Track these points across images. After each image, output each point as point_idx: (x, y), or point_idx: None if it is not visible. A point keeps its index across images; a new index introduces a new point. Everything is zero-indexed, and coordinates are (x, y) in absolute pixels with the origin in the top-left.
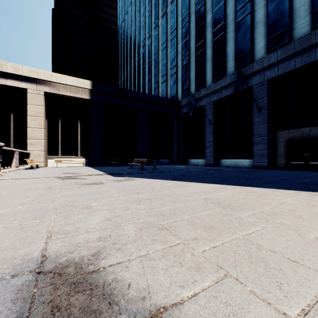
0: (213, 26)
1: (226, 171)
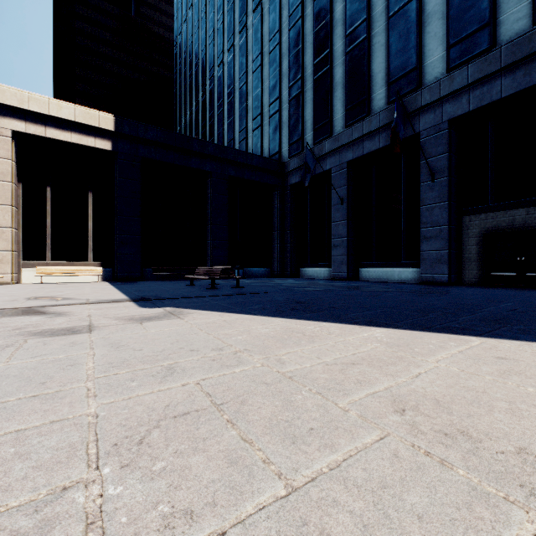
0: (347, 23)
1: (379, 291)
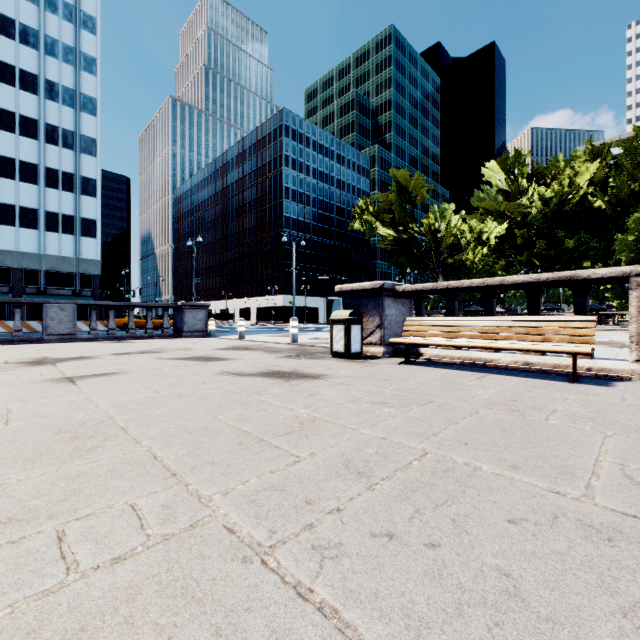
0: None
1: None
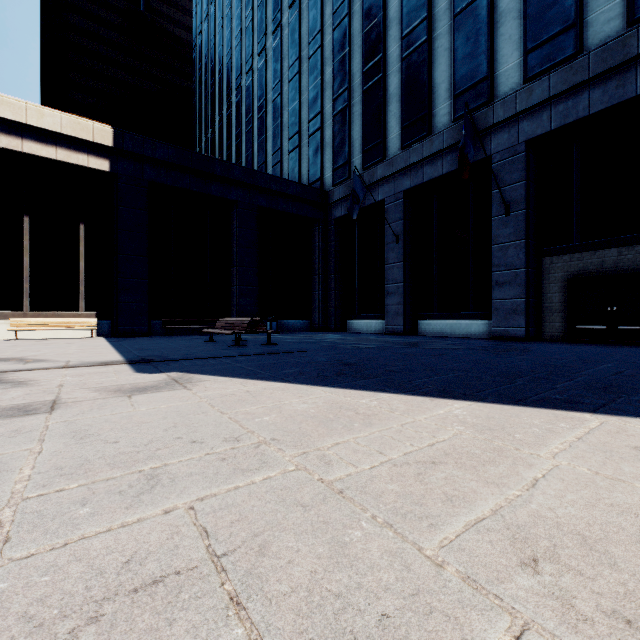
0: (404, 23)
1: (445, 349)
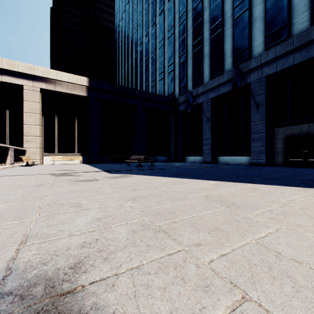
0: (211, 23)
1: (225, 168)
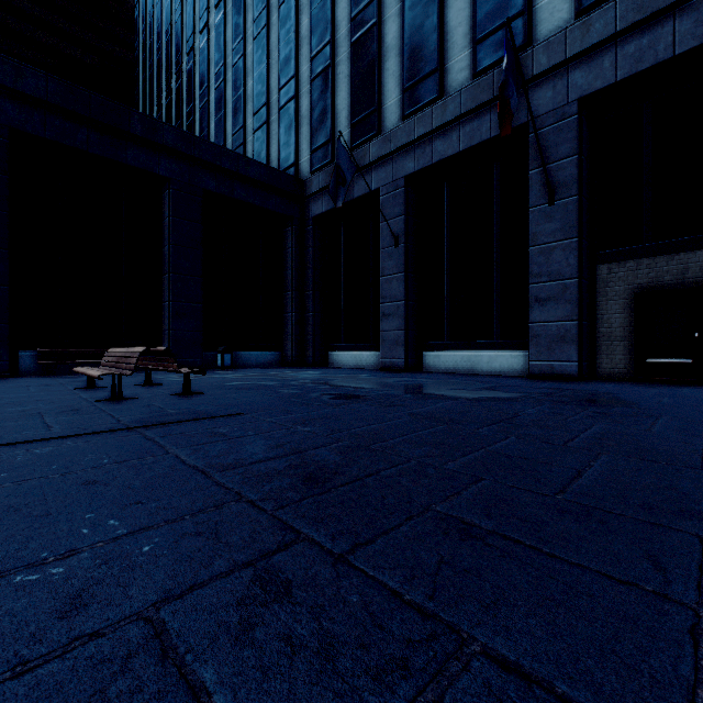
0: None
1: (495, 401)
